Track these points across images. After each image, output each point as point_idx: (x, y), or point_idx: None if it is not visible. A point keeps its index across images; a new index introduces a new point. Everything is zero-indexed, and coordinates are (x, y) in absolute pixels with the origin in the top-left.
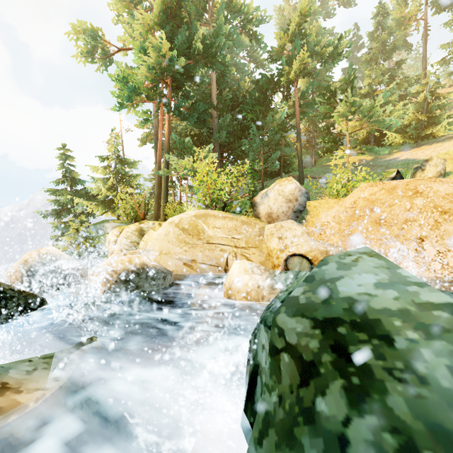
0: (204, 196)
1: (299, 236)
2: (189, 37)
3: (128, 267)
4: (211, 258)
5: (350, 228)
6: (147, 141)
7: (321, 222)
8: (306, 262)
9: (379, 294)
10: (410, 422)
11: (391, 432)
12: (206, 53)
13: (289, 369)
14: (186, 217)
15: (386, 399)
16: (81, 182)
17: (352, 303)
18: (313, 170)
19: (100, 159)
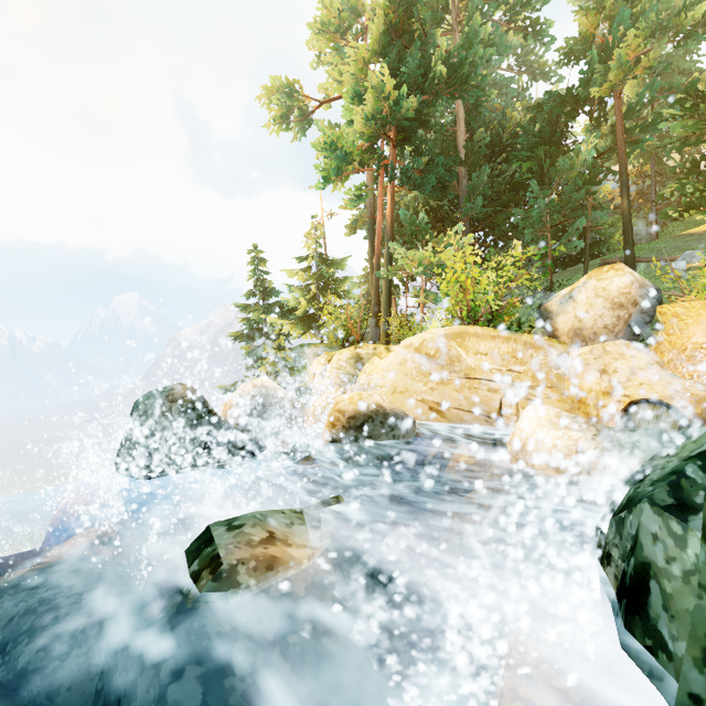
0: (455, 304)
1: (643, 369)
2: (423, 60)
3: (359, 408)
4: (474, 402)
5: None
6: (357, 227)
7: (693, 343)
8: (671, 415)
9: None
10: None
11: None
12: (451, 78)
13: None
14: (431, 338)
15: None
16: (275, 294)
17: None
18: (656, 247)
19: (297, 260)
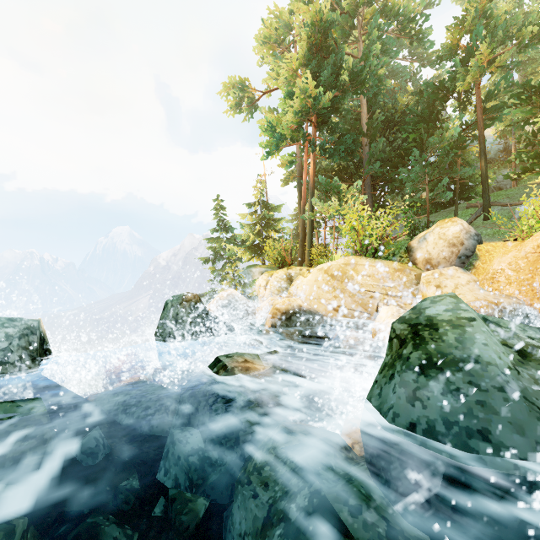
0: (352, 242)
1: (463, 285)
2: (335, 67)
3: (288, 307)
4: (361, 305)
5: (531, 277)
6: (289, 180)
7: (493, 269)
8: None
9: (443, 314)
10: (432, 351)
11: (425, 354)
12: (354, 81)
13: (396, 344)
14: (335, 264)
15: (427, 346)
16: (232, 230)
17: (429, 317)
18: (510, 194)
19: (247, 206)
